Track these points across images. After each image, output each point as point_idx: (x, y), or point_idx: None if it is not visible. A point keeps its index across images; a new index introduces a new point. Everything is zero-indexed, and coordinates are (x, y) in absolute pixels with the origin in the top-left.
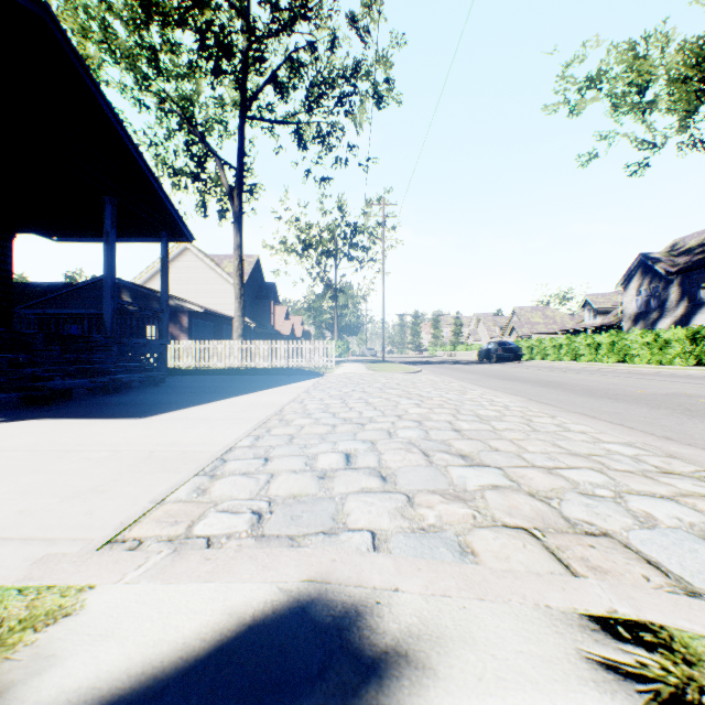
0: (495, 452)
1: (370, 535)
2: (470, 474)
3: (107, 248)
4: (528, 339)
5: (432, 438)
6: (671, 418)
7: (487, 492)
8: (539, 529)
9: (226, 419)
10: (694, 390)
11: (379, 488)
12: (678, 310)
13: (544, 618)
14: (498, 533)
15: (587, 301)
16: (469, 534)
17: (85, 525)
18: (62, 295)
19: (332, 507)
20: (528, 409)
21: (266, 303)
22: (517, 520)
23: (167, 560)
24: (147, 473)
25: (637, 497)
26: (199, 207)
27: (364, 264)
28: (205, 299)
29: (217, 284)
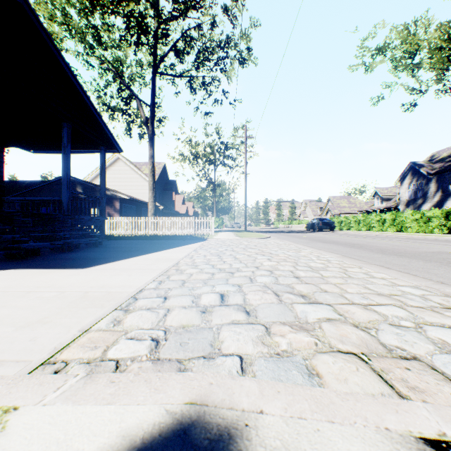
0: (325, 293)
1: (239, 360)
2: (309, 309)
3: (64, 156)
4: (338, 217)
5: (280, 283)
6: (440, 268)
7: (323, 324)
8: (365, 354)
9: (140, 269)
10: (450, 249)
11: (245, 320)
12: (435, 198)
13: (387, 442)
14: (335, 358)
15: (376, 192)
16: (314, 359)
17: (28, 350)
18: (38, 188)
19: (210, 335)
20: (343, 262)
21: (169, 193)
22: (348, 346)
23: (81, 382)
24: (80, 308)
25: (432, 327)
26: (126, 131)
27: (232, 169)
28: (130, 190)
29: (138, 181)
